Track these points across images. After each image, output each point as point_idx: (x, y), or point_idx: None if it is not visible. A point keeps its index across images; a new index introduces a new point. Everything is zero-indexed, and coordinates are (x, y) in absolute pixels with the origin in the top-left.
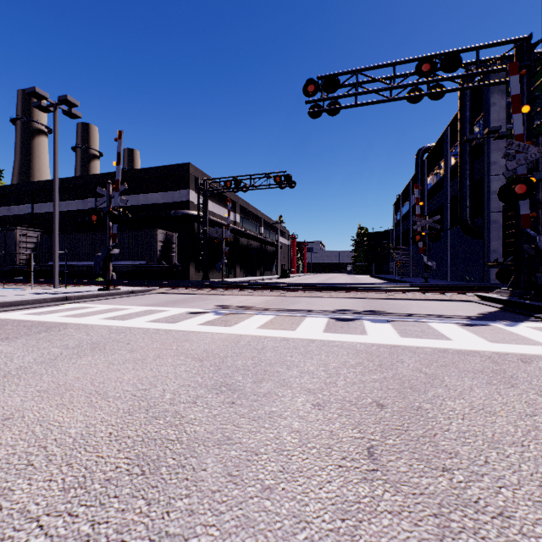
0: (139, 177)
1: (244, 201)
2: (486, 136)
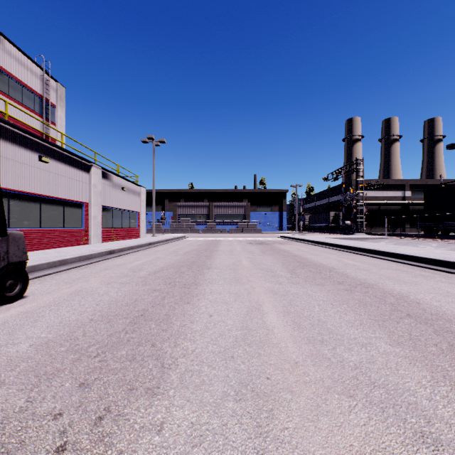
0: (338, 188)
1: (417, 180)
2: None
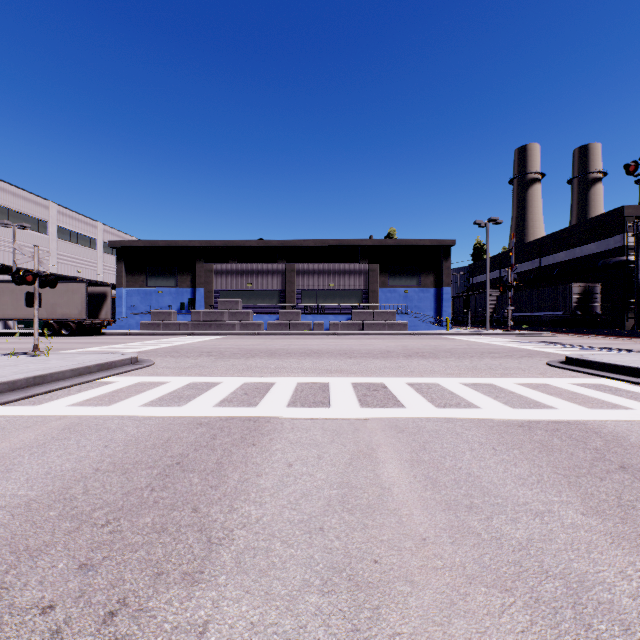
0: (573, 232)
1: None
2: None
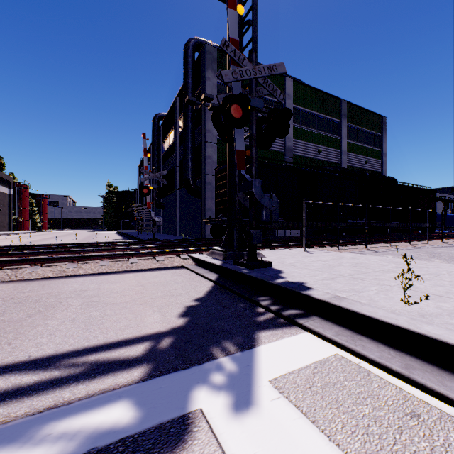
0: None
1: None
2: (203, 103)
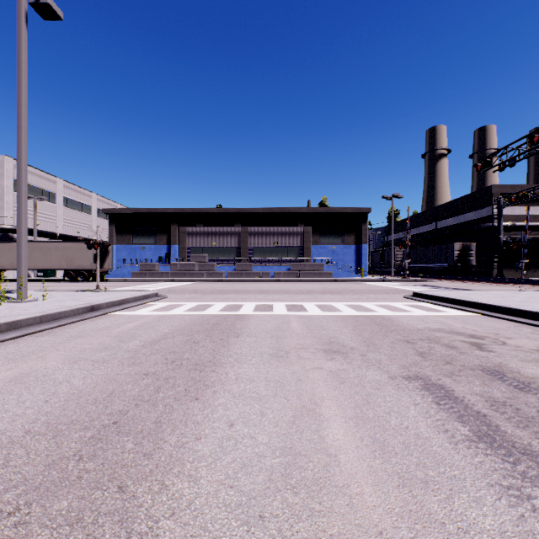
0: (458, 203)
1: None
2: None
